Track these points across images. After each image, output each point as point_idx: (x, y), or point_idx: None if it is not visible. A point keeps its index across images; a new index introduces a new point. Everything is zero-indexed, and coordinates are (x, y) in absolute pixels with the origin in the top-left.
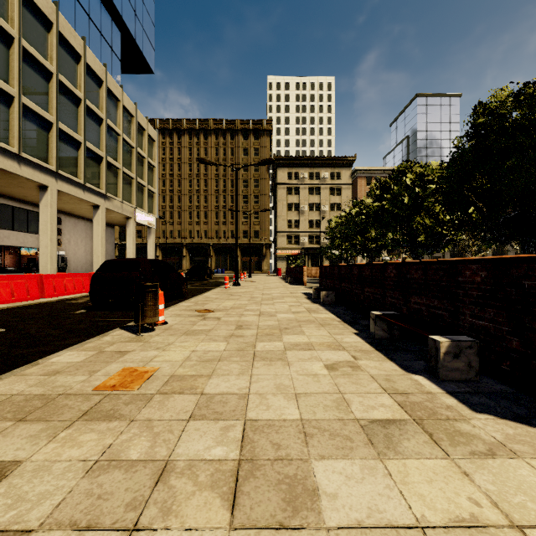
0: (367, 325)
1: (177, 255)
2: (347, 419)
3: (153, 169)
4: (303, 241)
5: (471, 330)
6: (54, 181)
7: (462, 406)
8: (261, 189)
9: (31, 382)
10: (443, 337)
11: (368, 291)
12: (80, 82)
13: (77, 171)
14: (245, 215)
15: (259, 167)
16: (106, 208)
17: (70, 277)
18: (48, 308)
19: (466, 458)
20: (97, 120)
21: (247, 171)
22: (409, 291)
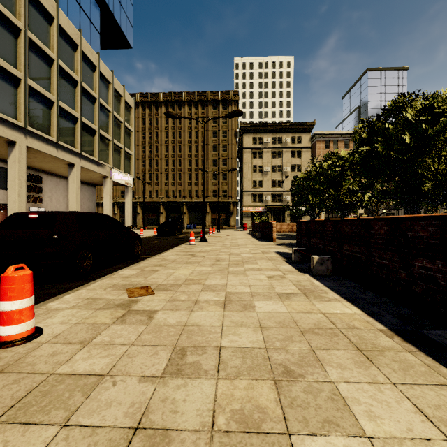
0: None
1: (155, 212)
2: None
3: (130, 133)
4: (266, 199)
5: None
6: (23, 137)
7: None
8: (229, 153)
9: None
10: None
11: (429, 267)
12: (53, 43)
13: (50, 129)
14: (215, 177)
15: (227, 133)
16: (82, 167)
17: None
18: None
19: None
20: (72, 82)
21: (216, 137)
22: None
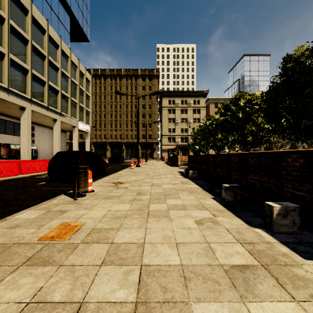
0: (219, 192)
1: (104, 148)
2: (214, 264)
3: (89, 98)
4: (177, 140)
5: (292, 198)
6: (29, 104)
7: (294, 254)
8: (153, 110)
9: None
10: (275, 203)
11: (219, 170)
12: (45, 46)
13: (43, 99)
14: (143, 125)
15: (151, 97)
16: (61, 121)
17: (38, 162)
18: (22, 181)
19: (308, 301)
20: (55, 68)
21: (144, 99)
22: (247, 171)
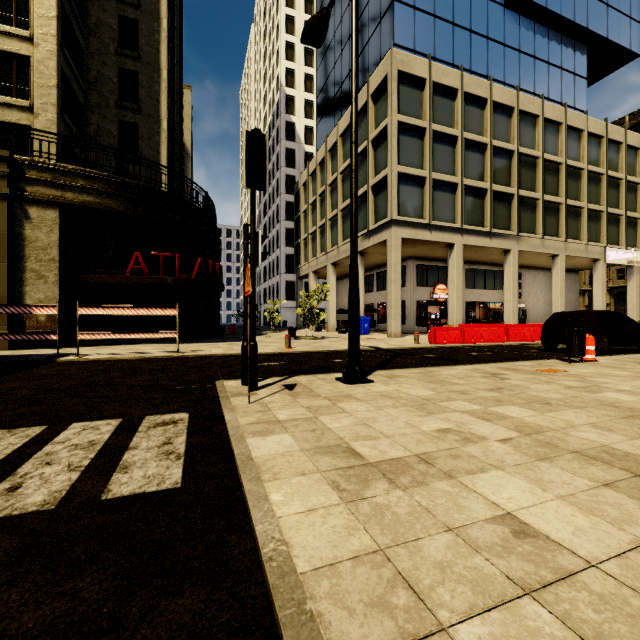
0: None
1: None
2: None
3: (636, 187)
4: None
5: None
6: (515, 243)
7: None
8: None
9: (508, 365)
10: None
11: None
12: (538, 141)
13: (535, 227)
14: None
15: None
16: (566, 256)
17: (528, 327)
18: (512, 347)
19: None
20: (555, 167)
21: None
22: None
